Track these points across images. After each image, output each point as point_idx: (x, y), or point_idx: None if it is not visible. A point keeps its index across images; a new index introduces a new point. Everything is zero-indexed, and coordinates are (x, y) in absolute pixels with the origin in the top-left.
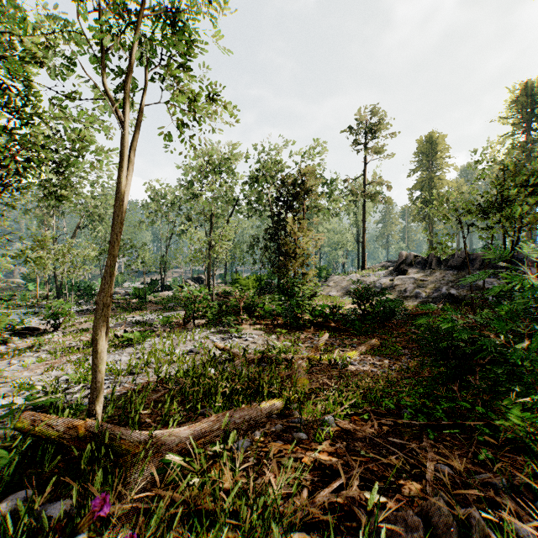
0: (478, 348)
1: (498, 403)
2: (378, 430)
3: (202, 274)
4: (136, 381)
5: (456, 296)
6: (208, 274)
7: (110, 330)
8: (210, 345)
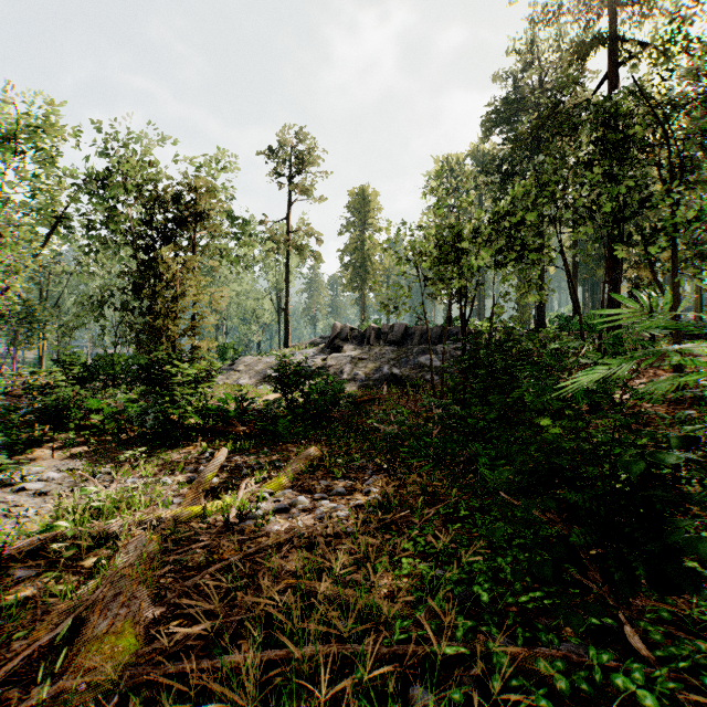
0: None
1: None
2: None
3: None
4: None
5: (399, 376)
6: None
7: None
8: None
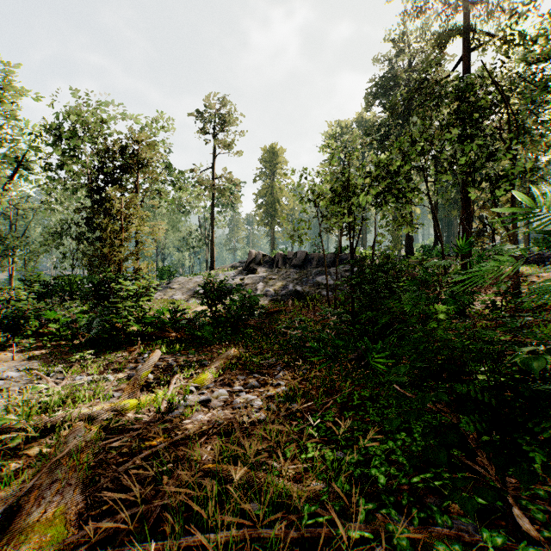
0: None
1: None
2: None
3: None
4: None
5: (301, 292)
6: None
7: None
8: None
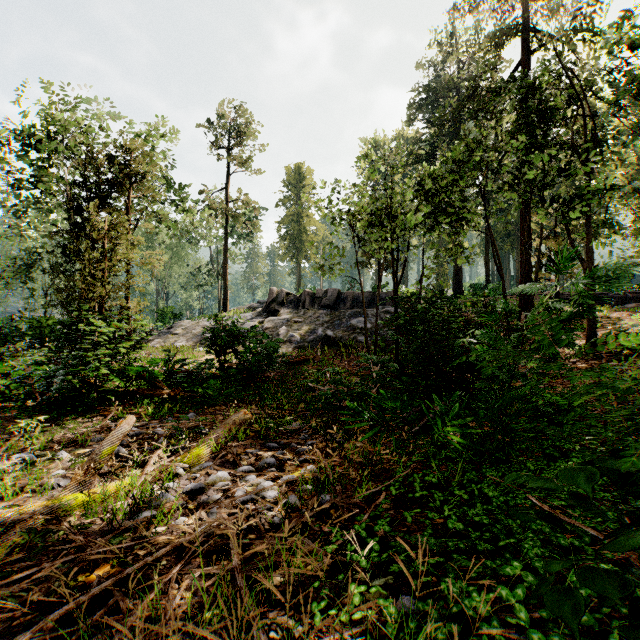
0: None
1: None
2: None
3: None
4: None
5: (333, 338)
6: None
7: None
8: None
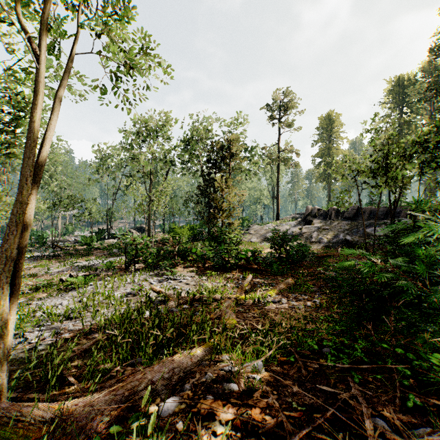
0: (395, 292)
1: (412, 341)
2: (306, 375)
3: (143, 224)
4: (72, 326)
5: (350, 241)
6: (149, 224)
7: (56, 275)
8: (148, 287)
